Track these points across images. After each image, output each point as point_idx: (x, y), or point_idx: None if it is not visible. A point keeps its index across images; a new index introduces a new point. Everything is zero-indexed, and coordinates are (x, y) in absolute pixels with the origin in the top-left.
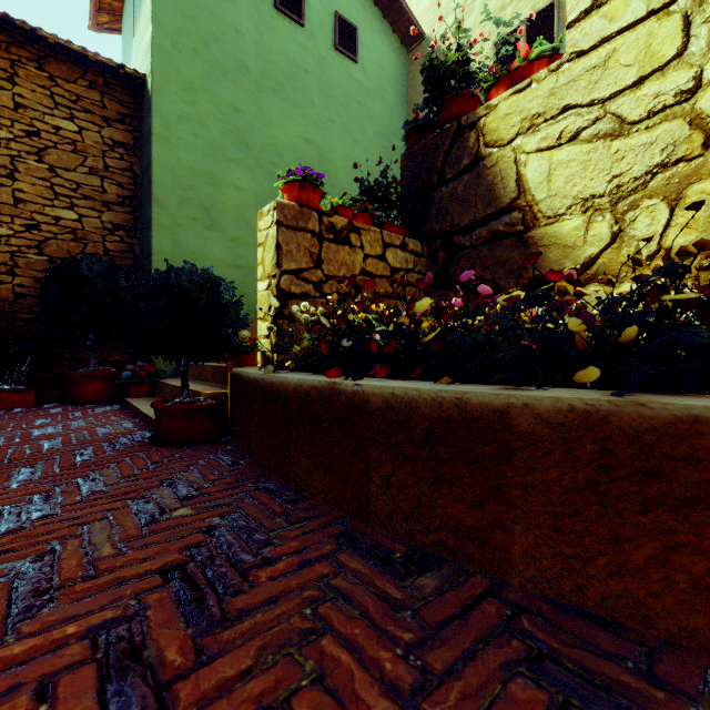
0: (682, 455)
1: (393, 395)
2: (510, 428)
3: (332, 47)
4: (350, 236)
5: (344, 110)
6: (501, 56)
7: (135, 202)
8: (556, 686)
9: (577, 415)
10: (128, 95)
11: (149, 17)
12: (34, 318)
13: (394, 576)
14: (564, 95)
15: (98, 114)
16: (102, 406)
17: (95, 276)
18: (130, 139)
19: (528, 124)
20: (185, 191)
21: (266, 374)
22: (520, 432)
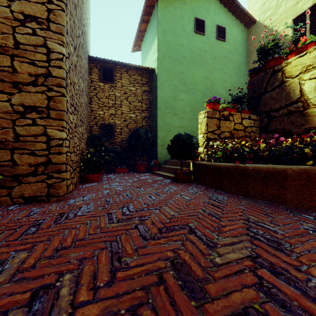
0: None
1: (255, 167)
2: (286, 173)
3: (215, 39)
4: (229, 117)
5: (220, 62)
6: (293, 39)
7: (150, 109)
8: (292, 213)
9: (302, 170)
10: (148, 75)
11: (156, 50)
12: (125, 147)
13: (257, 203)
14: None
15: (140, 83)
16: (146, 173)
17: (143, 134)
18: (148, 89)
19: (305, 69)
20: (166, 104)
21: (212, 163)
22: (288, 174)
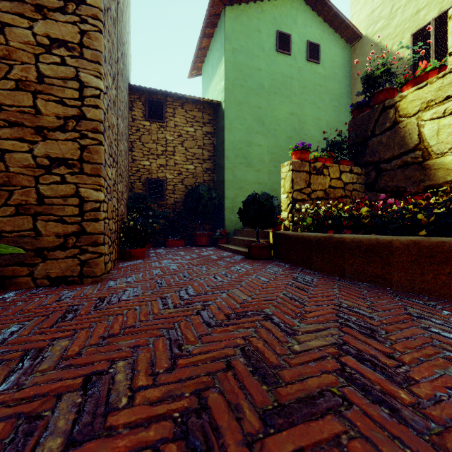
0: (439, 251)
1: (354, 238)
2: (392, 246)
3: (305, 60)
4: (323, 171)
5: (312, 92)
6: (411, 63)
7: (214, 157)
8: (398, 297)
9: (412, 242)
10: (211, 111)
11: (223, 76)
12: (180, 211)
13: (356, 285)
14: (446, 90)
15: (201, 122)
16: (208, 247)
17: (205, 193)
18: (212, 130)
19: (425, 105)
20: (237, 151)
21: (298, 233)
22: (395, 247)
